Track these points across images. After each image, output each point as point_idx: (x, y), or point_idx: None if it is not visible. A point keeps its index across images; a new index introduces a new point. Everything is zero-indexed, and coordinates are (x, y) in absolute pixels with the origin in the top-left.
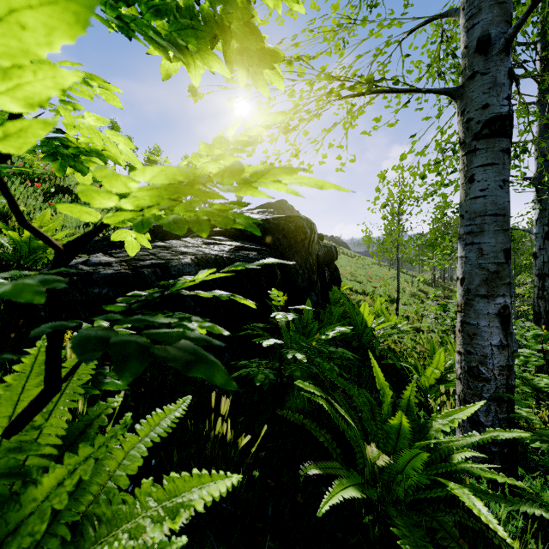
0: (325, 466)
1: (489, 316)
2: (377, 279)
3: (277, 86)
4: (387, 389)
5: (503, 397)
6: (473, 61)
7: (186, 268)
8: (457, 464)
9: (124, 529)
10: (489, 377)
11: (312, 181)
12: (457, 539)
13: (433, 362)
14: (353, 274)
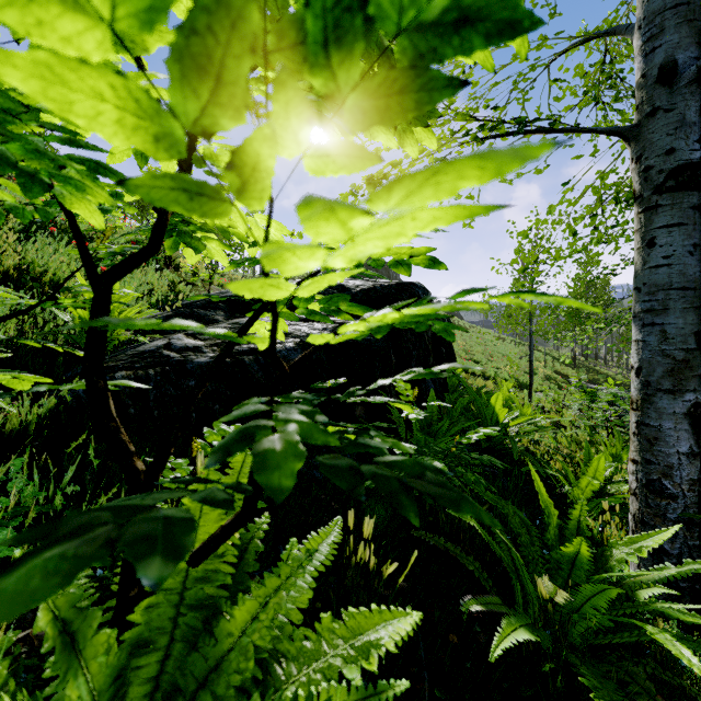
0: (486, 601)
1: (675, 417)
2: (499, 357)
3: (427, 144)
4: (552, 508)
5: (695, 519)
6: (654, 94)
7: (291, 354)
8: (650, 603)
9: (315, 669)
10: (675, 493)
11: (552, 297)
12: (654, 695)
13: (589, 470)
14: (469, 352)
